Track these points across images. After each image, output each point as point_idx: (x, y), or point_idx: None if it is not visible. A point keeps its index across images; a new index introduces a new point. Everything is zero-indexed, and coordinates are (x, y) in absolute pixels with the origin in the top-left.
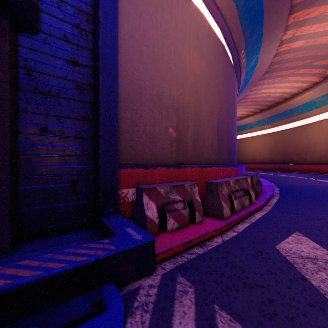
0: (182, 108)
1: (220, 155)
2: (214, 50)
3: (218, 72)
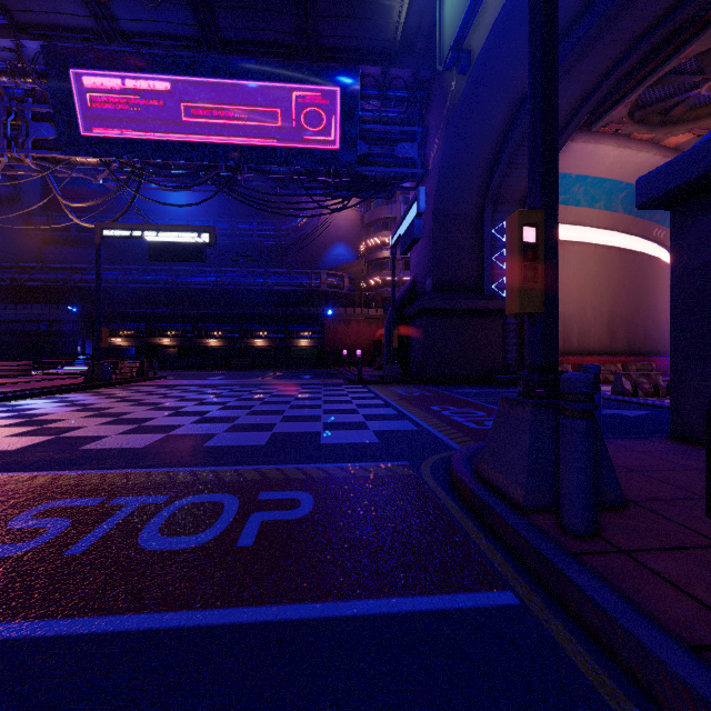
0: (568, 318)
1: (611, 346)
2: (603, 260)
3: (608, 275)
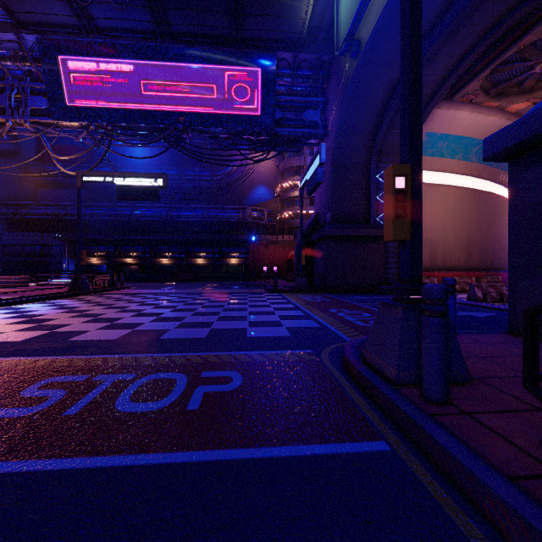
0: (434, 242)
1: (468, 264)
2: (461, 198)
3: (465, 210)
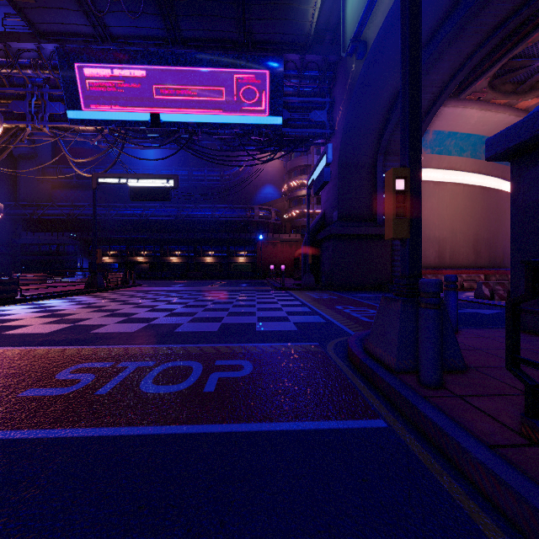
0: (442, 240)
1: (476, 262)
2: (469, 196)
3: (474, 207)
